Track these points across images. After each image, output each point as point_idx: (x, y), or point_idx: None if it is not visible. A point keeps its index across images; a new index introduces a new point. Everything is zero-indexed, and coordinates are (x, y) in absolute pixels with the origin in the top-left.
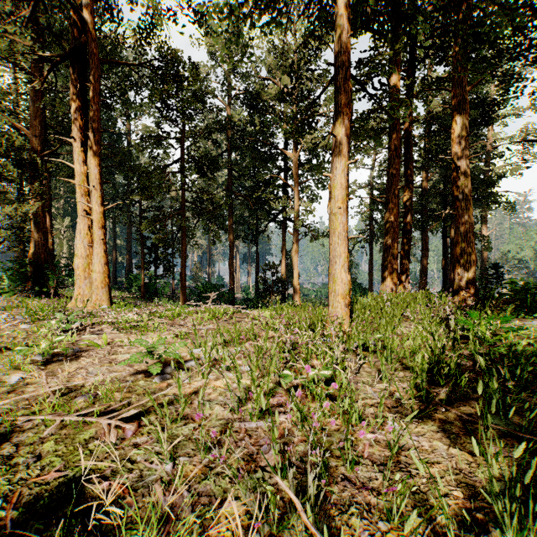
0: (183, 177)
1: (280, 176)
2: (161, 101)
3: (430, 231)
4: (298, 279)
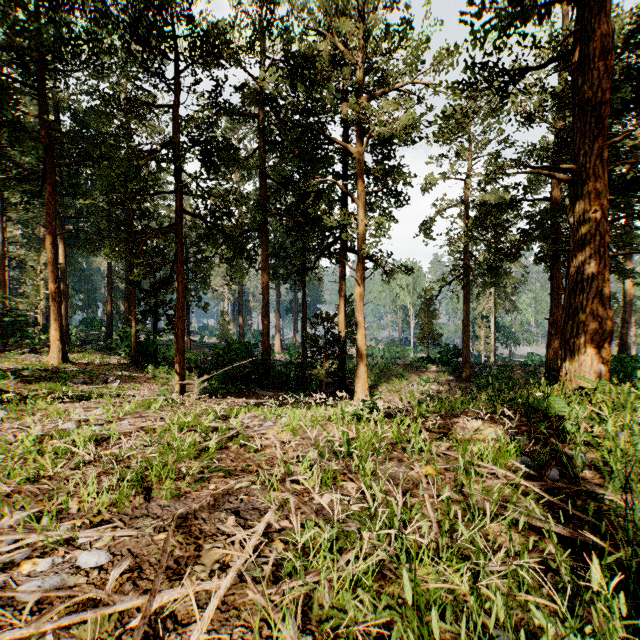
0: (179, 172)
1: (336, 191)
2: (133, 33)
3: (564, 264)
4: (364, 338)
